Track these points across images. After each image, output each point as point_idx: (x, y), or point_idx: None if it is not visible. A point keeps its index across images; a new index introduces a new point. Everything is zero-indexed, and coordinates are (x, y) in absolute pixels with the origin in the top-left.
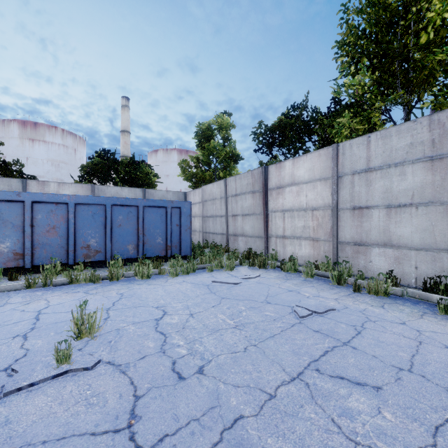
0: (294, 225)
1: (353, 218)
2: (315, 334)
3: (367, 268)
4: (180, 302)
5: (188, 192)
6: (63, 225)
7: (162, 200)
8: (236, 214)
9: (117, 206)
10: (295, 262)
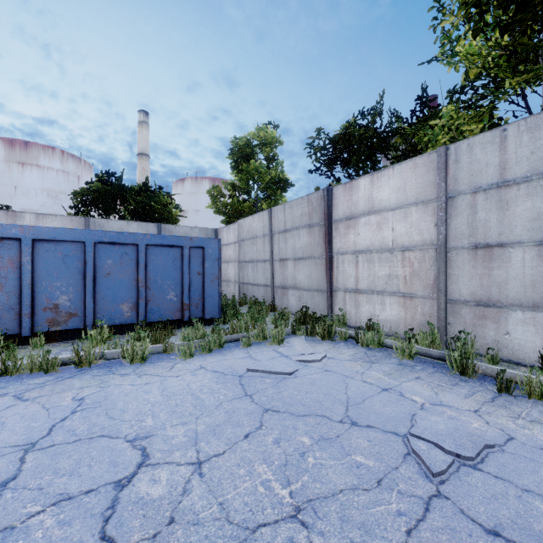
0: (373, 273)
1: (475, 262)
2: None
3: (501, 343)
4: (183, 424)
5: (220, 229)
6: (12, 273)
7: (175, 236)
8: (286, 258)
9: (105, 244)
10: (379, 331)
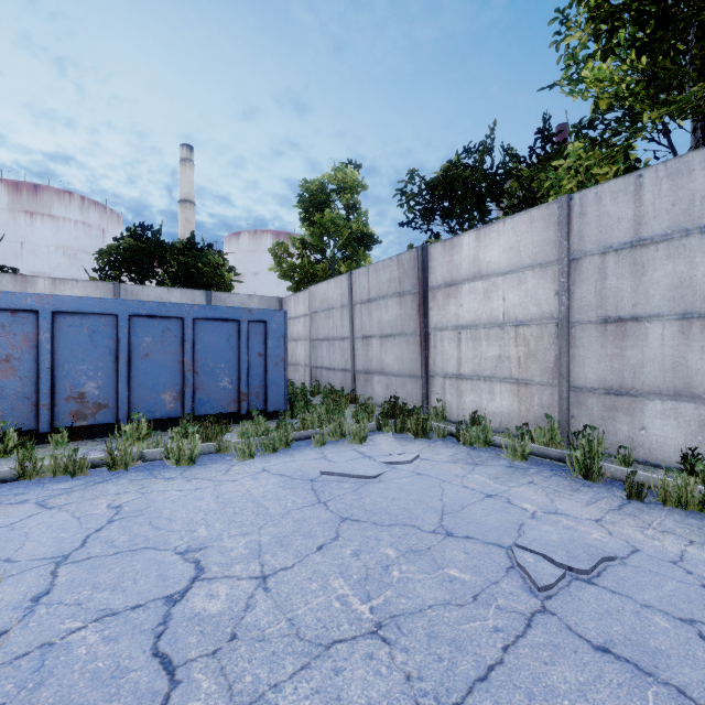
0: (479, 354)
1: (604, 340)
2: (603, 664)
3: (636, 441)
4: (243, 535)
5: (286, 298)
6: (27, 354)
7: (230, 307)
8: (370, 335)
9: (142, 317)
10: (485, 426)
